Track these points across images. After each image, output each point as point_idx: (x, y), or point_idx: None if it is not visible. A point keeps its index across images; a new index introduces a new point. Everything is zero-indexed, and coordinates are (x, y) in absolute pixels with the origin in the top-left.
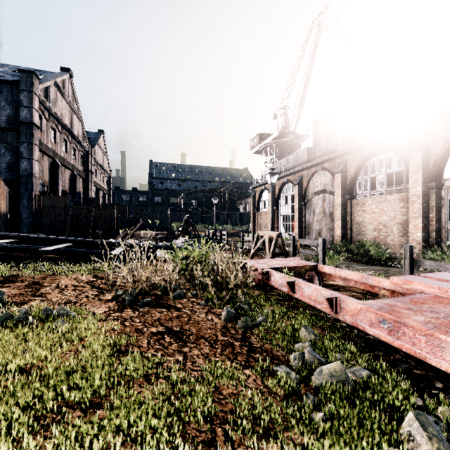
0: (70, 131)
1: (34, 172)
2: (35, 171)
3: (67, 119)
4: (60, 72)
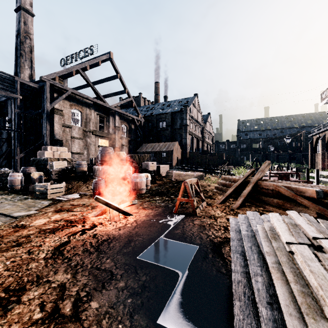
0: (197, 121)
1: (187, 143)
2: (187, 142)
3: (196, 116)
4: (193, 96)
